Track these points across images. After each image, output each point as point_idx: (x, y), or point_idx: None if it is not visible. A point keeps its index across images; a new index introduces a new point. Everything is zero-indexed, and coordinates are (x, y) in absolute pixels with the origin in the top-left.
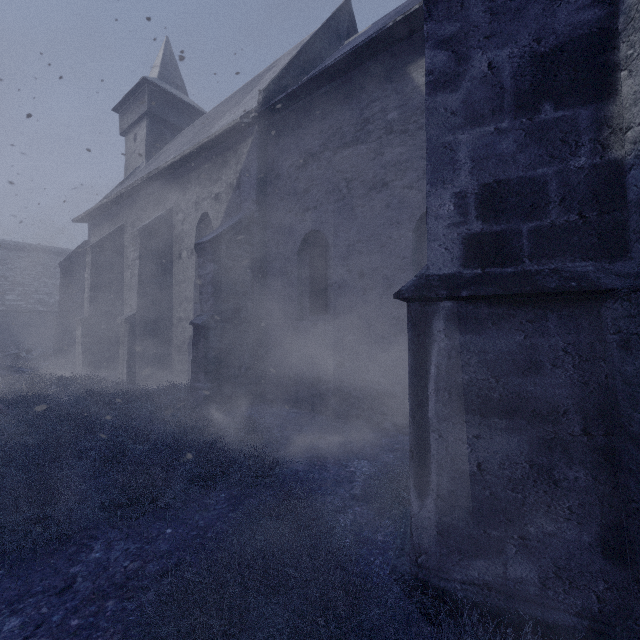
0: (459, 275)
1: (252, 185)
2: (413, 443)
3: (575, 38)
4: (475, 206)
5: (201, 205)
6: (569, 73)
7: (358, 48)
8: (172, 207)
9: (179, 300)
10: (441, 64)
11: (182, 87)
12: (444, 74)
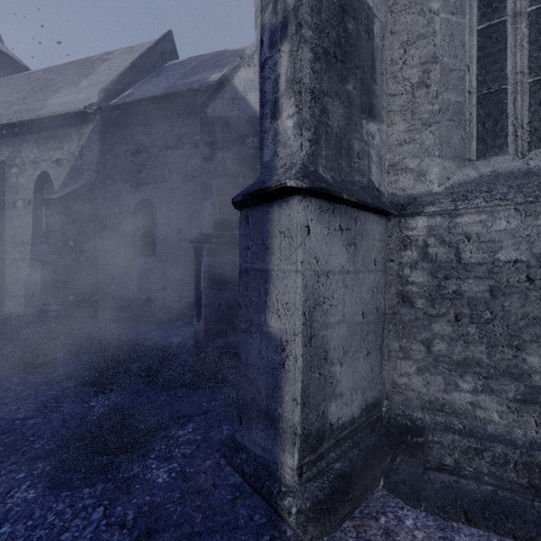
0: (212, 234)
1: (94, 159)
2: (195, 300)
3: (248, 157)
4: (218, 208)
5: (40, 165)
6: (247, 168)
7: (176, 93)
8: (4, 160)
9: (13, 243)
10: (206, 152)
11: None
12: (208, 156)
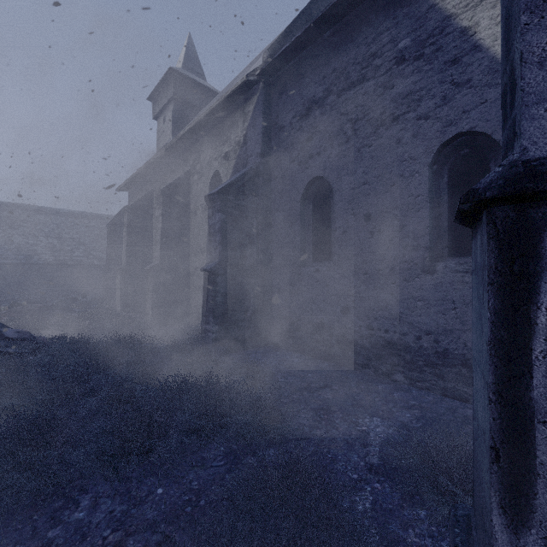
0: None
1: (257, 139)
2: (498, 436)
3: None
4: None
5: (213, 165)
6: None
7: None
8: (189, 170)
9: (195, 251)
10: None
11: (201, 74)
12: None
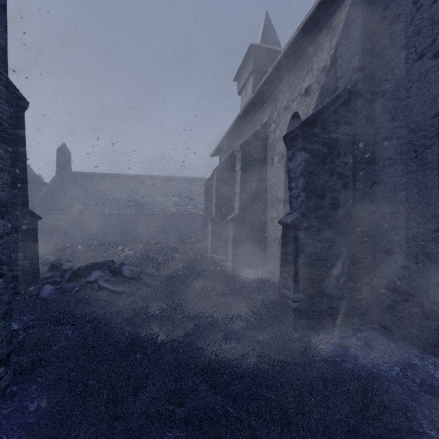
0: None
1: (353, 50)
2: None
3: None
4: None
5: (290, 107)
6: None
7: None
8: (266, 121)
9: (271, 201)
10: None
11: (277, 43)
12: None
